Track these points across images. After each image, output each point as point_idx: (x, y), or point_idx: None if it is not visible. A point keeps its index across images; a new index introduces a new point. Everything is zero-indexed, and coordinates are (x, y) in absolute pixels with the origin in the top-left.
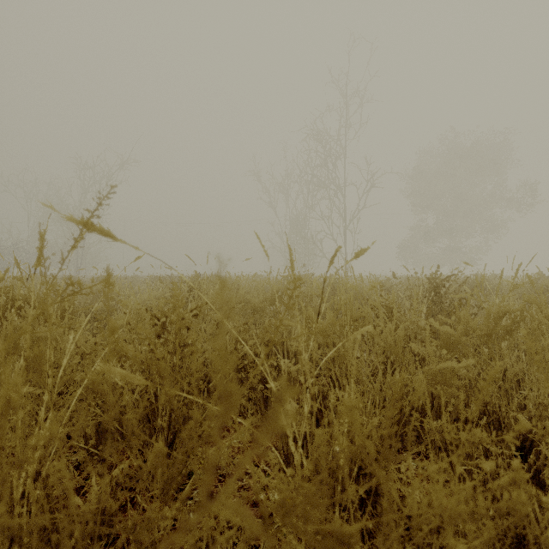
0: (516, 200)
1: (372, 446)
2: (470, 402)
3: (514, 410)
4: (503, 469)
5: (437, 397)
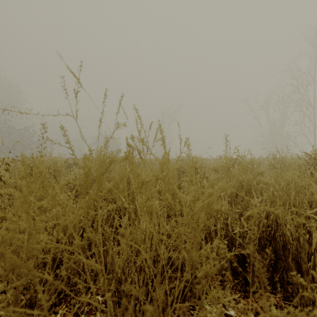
0: None
1: None
2: None
3: None
4: None
5: None
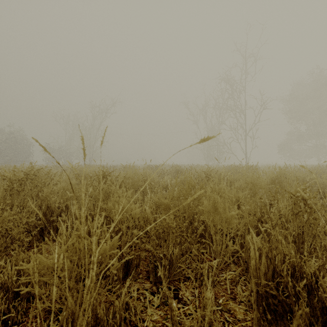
0: None
1: None
2: None
3: None
4: None
5: None
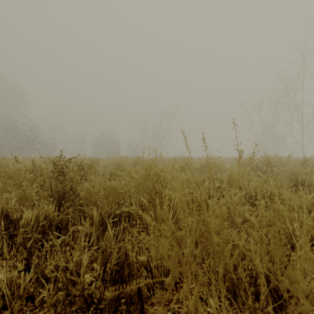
0: None
1: None
2: None
3: None
4: None
5: None
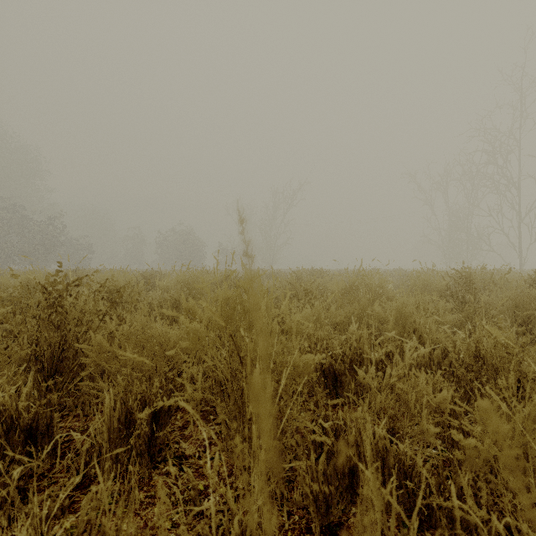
0: None
1: None
2: None
3: None
4: None
5: None
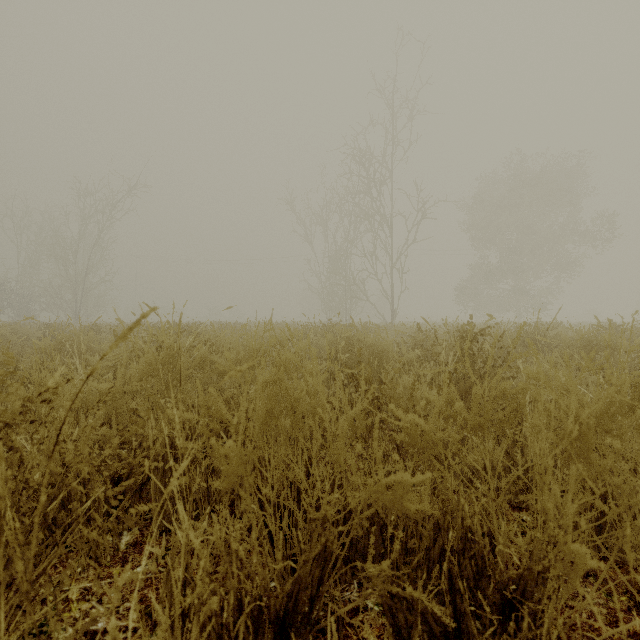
0: (592, 234)
1: (243, 626)
2: (447, 525)
3: (500, 542)
4: (475, 639)
5: (403, 516)
